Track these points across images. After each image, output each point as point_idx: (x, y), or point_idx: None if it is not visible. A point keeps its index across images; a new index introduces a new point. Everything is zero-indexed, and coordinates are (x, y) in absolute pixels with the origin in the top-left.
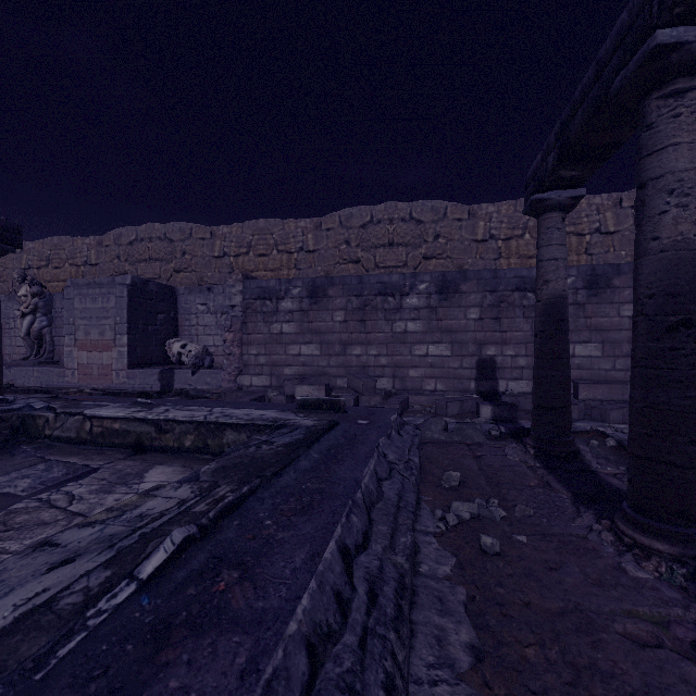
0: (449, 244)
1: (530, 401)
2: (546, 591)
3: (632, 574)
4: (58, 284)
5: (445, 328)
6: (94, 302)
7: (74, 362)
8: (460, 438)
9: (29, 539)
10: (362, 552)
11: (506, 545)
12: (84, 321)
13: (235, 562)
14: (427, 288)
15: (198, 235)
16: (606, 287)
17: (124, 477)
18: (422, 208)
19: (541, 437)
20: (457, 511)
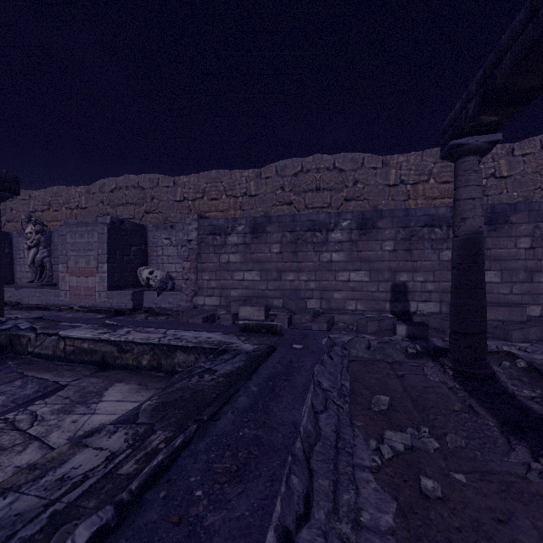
0: (366, 188)
1: (438, 321)
2: None
3: None
4: (56, 223)
5: (364, 258)
6: (81, 238)
7: (66, 285)
8: (382, 357)
9: None
10: (304, 525)
11: (445, 486)
12: (74, 252)
13: None
14: (349, 225)
15: (164, 184)
16: (504, 223)
17: (85, 396)
18: (343, 159)
19: (458, 360)
20: (391, 442)
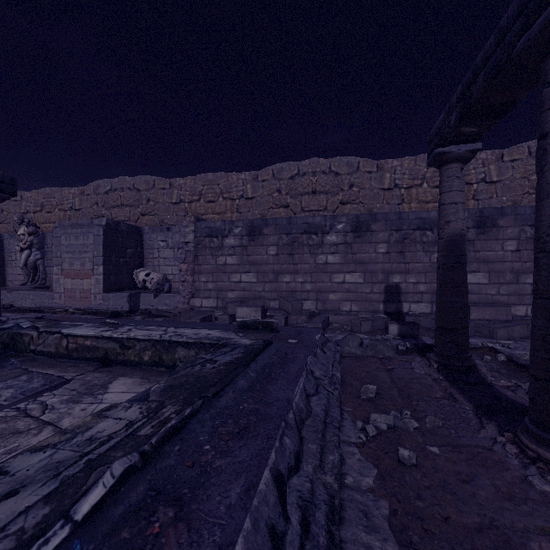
0: (361, 191)
1: (429, 320)
2: (462, 504)
3: (539, 488)
4: (49, 225)
5: (358, 260)
6: (76, 240)
7: (61, 287)
8: (373, 353)
9: (3, 448)
10: (294, 474)
11: (420, 456)
12: (69, 254)
13: (172, 496)
14: (344, 228)
15: (160, 186)
16: (492, 226)
17: (91, 388)
18: (339, 163)
19: (443, 354)
20: (375, 423)
